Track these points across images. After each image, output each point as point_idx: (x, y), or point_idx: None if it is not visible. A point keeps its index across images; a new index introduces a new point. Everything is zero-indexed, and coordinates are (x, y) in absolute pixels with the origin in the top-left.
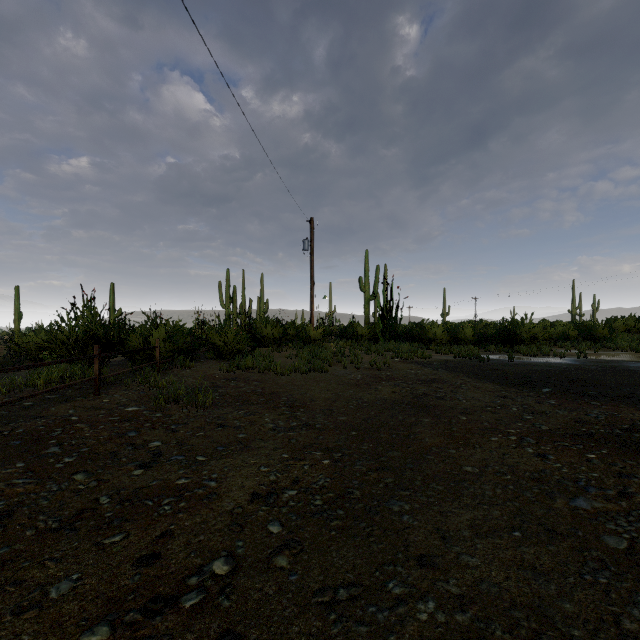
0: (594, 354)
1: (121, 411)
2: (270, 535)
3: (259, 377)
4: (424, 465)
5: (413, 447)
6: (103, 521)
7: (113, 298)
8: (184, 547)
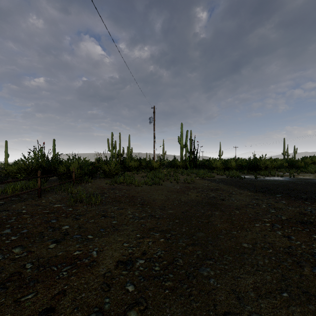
0: (297, 175)
1: (50, 207)
2: (127, 293)
3: (126, 187)
4: (219, 242)
5: (211, 230)
6: (24, 281)
7: (54, 147)
8: (71, 303)
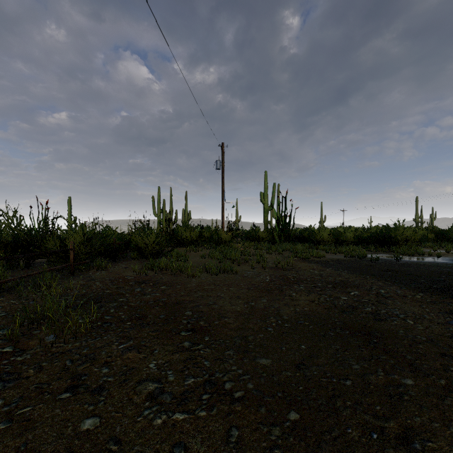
0: None
1: None
2: None
3: (170, 279)
4: None
5: None
6: None
7: (70, 209)
8: None
